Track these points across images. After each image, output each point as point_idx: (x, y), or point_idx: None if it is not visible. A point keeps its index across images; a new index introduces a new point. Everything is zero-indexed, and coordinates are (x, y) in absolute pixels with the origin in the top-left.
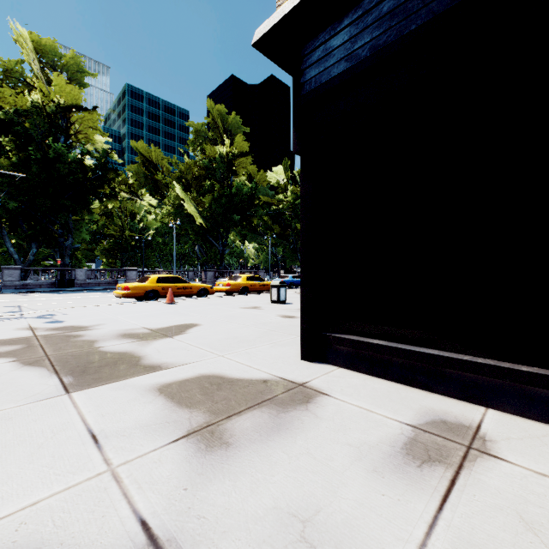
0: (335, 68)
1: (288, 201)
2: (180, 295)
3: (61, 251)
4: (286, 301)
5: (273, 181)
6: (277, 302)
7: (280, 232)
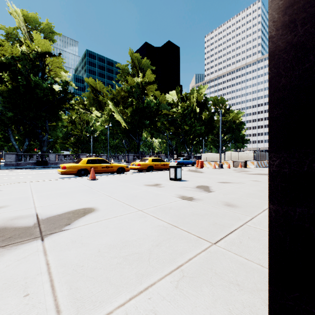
0: None
1: (179, 112)
2: (104, 172)
3: (40, 143)
4: (181, 178)
5: (169, 100)
6: (174, 179)
7: (174, 131)
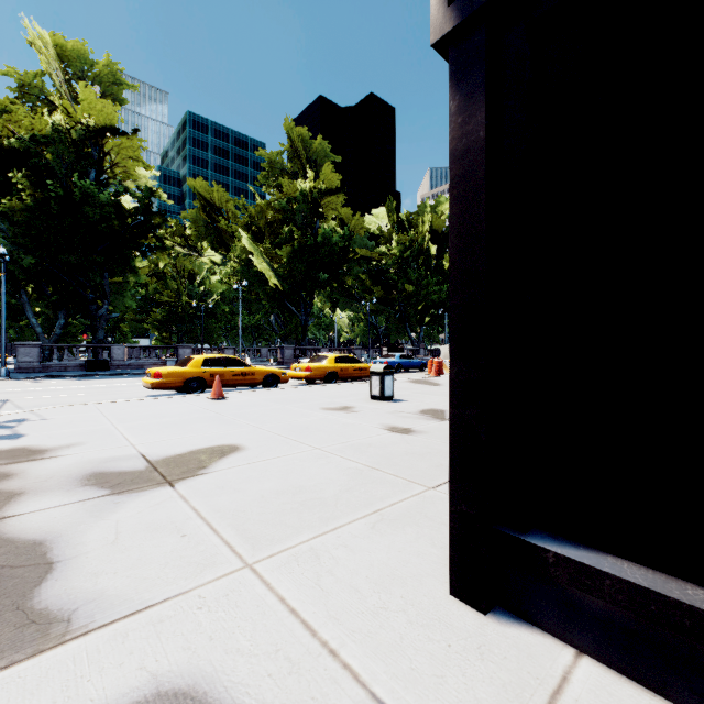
0: None
1: (393, 253)
2: (237, 385)
3: (93, 323)
4: (394, 396)
5: (373, 228)
6: (380, 398)
7: (383, 296)
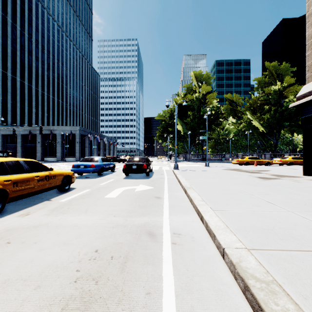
0: (311, 112)
1: None
2: (257, 164)
3: (202, 147)
4: None
5: None
6: None
7: None
